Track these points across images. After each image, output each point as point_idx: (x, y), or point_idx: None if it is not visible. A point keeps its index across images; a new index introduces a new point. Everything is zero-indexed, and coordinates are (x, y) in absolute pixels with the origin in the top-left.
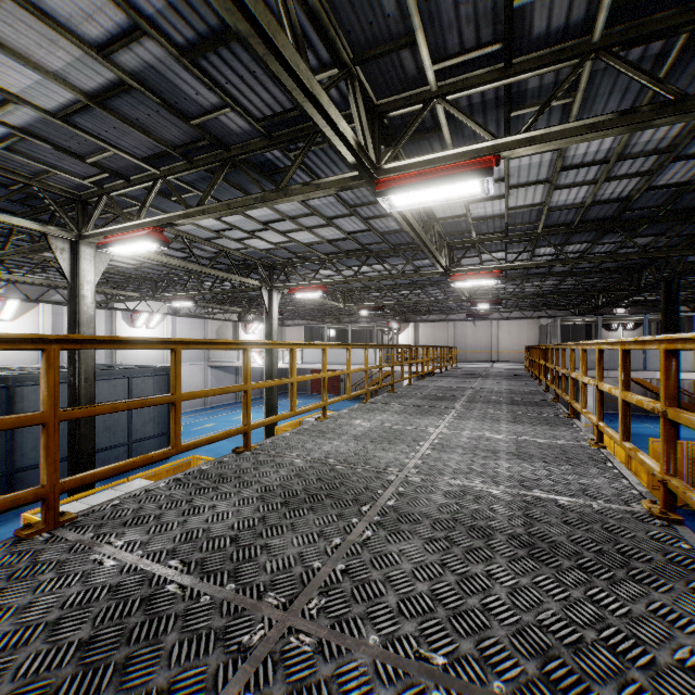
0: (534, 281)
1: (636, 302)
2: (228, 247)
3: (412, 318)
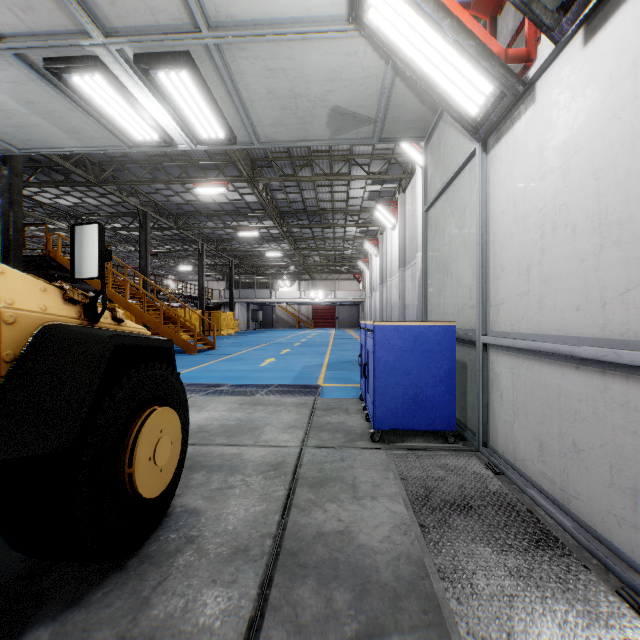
0: (212, 259)
1: (291, 274)
2: (41, 234)
3: (183, 279)
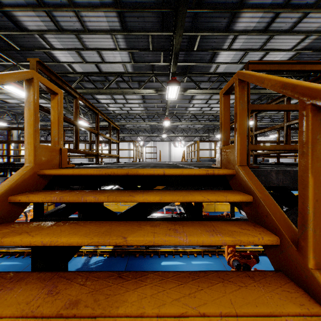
0: None
1: None
2: None
3: None
